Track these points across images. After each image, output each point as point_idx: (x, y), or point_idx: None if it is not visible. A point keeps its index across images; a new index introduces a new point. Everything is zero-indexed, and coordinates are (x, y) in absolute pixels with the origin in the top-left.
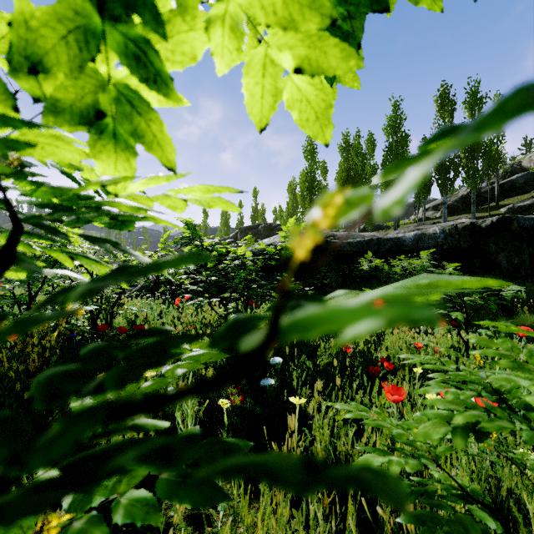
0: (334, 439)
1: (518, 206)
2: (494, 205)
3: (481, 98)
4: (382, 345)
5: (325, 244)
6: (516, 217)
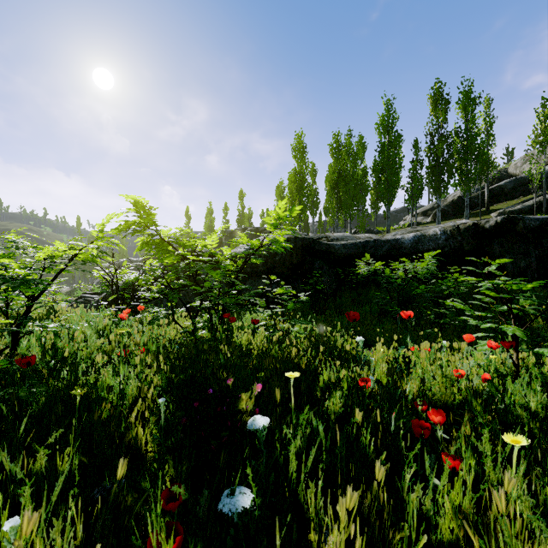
0: None
1: (509, 211)
2: (484, 210)
3: (474, 98)
4: (412, 373)
5: (318, 246)
6: (522, 217)
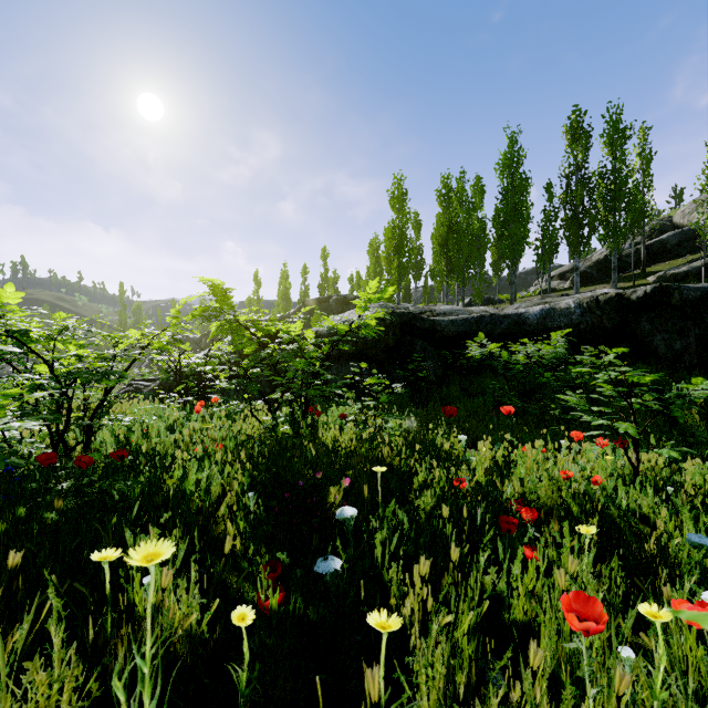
0: (452, 677)
1: (671, 274)
2: (639, 273)
3: (624, 129)
4: (513, 474)
5: (420, 323)
6: (678, 286)
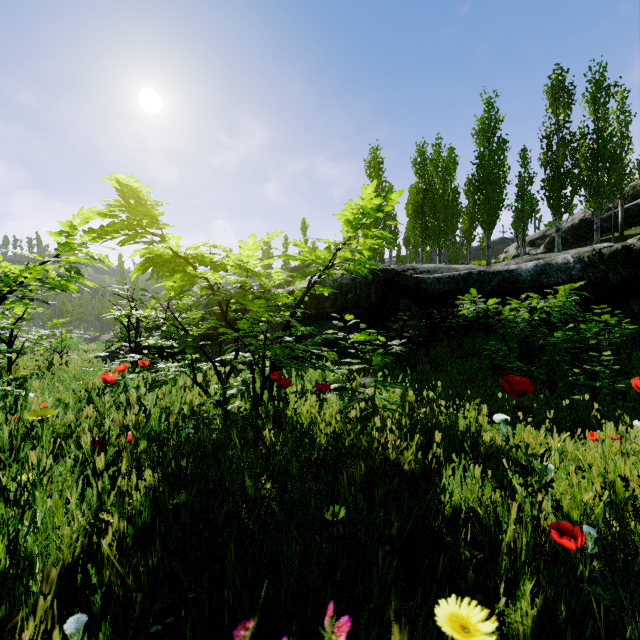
0: None
1: None
2: (617, 236)
3: (608, 86)
4: None
5: (403, 280)
6: None
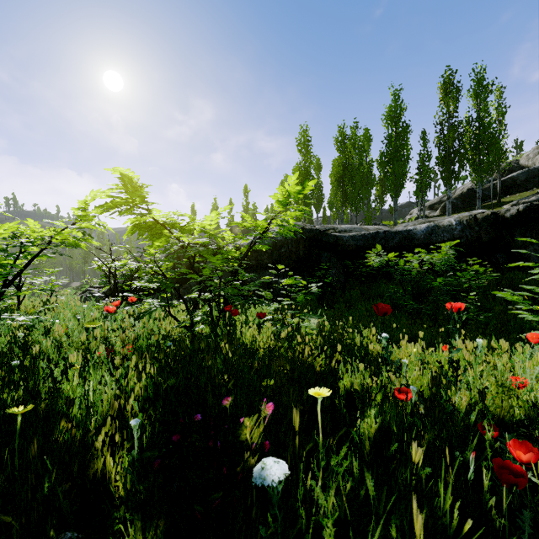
0: None
1: (523, 202)
2: (496, 202)
3: (487, 85)
4: (461, 382)
5: (325, 238)
6: None
